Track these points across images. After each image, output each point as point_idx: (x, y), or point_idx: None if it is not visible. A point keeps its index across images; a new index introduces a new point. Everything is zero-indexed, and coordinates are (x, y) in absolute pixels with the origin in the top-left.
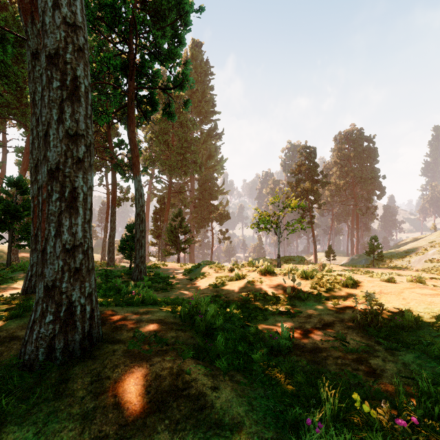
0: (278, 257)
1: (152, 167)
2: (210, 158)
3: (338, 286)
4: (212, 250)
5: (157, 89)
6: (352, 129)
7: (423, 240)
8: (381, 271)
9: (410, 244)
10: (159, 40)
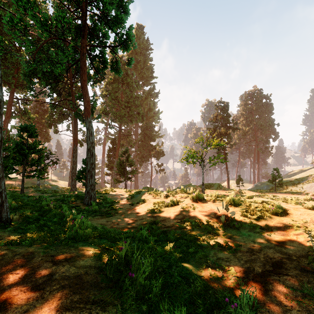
0: (203, 184)
1: (106, 116)
2: (150, 111)
3: (268, 214)
4: (151, 179)
5: (106, 46)
6: (254, 89)
7: (310, 171)
8: (284, 196)
9: (299, 174)
10: (107, 6)
